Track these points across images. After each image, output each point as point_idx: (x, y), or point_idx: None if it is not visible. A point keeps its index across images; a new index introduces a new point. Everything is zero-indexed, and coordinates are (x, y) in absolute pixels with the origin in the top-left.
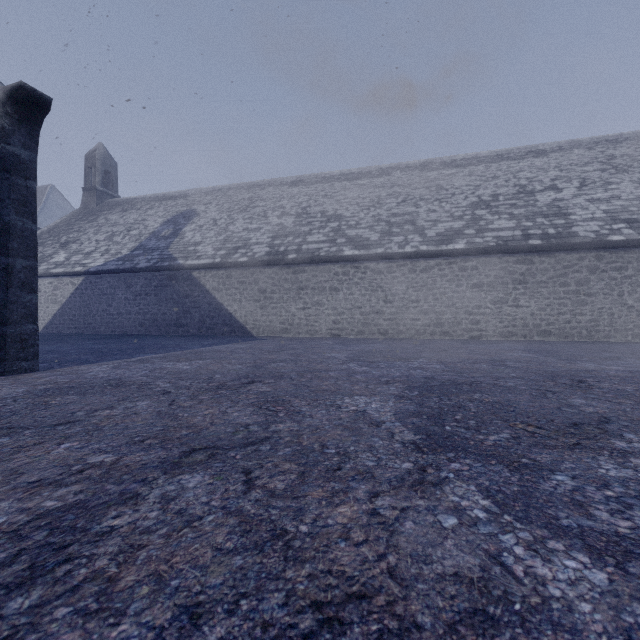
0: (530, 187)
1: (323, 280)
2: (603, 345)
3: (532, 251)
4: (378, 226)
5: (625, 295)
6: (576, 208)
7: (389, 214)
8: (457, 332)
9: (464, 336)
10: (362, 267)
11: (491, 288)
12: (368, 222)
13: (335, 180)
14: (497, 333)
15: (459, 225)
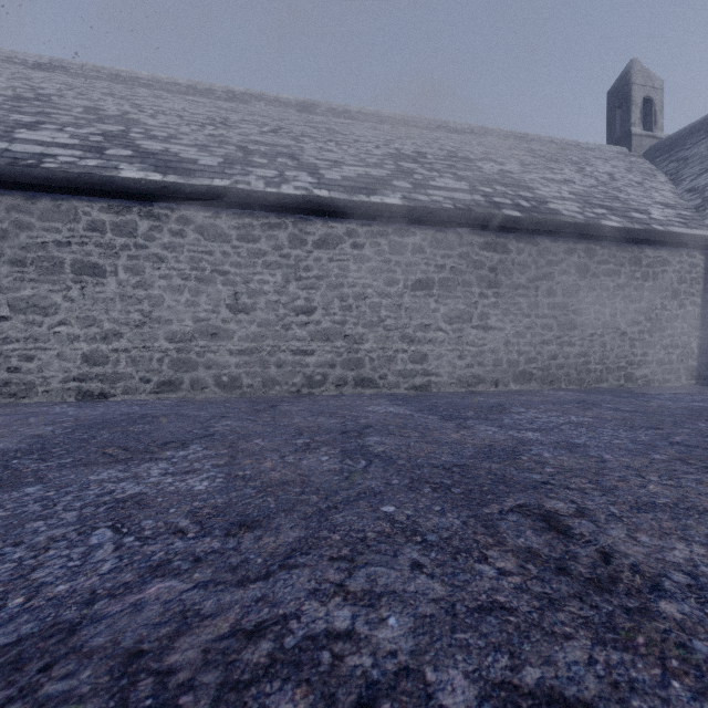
0: (462, 154)
1: (52, 240)
2: (665, 402)
3: (509, 228)
4: (220, 148)
5: (618, 315)
6: (536, 183)
7: (245, 139)
8: (388, 378)
9: (400, 386)
10: (173, 218)
11: (446, 291)
12: (198, 139)
13: (140, 85)
14: (455, 378)
15: (381, 173)
